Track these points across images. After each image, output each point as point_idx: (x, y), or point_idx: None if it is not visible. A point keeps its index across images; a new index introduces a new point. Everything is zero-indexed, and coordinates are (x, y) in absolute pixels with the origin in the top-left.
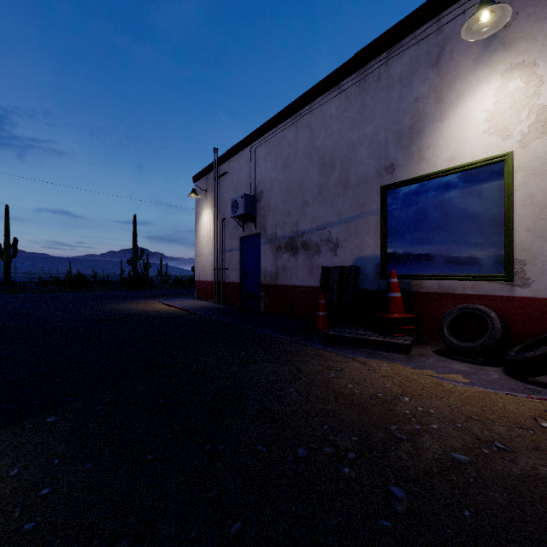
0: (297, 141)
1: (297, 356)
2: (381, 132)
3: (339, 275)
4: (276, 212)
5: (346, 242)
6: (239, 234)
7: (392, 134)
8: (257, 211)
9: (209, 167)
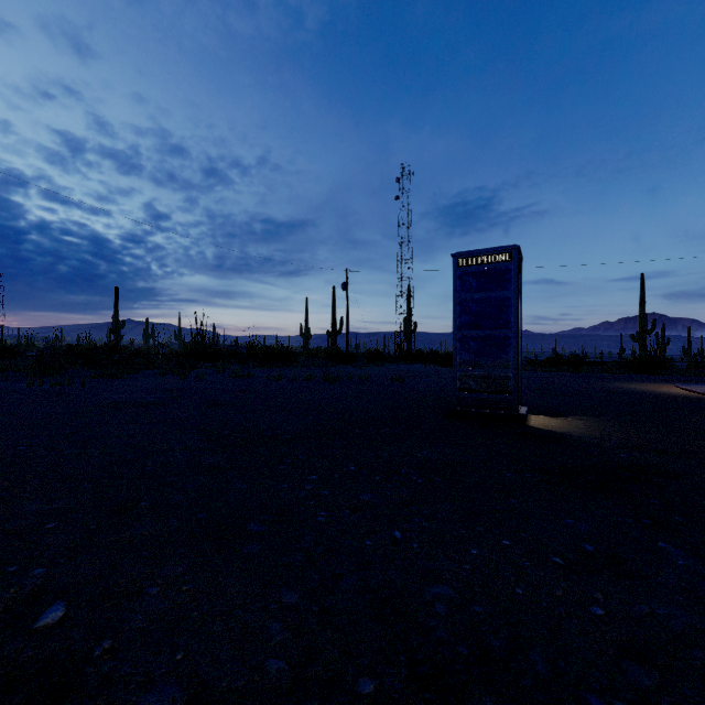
0: None
1: None
2: None
3: None
4: None
5: None
6: None
7: None
8: None
9: None
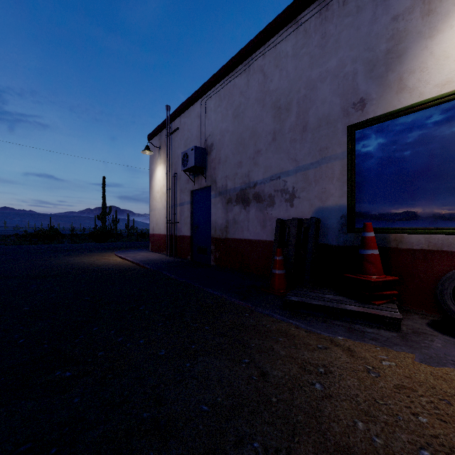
0: (249, 88)
1: (255, 337)
2: (348, 64)
3: (297, 228)
4: (226, 164)
5: (304, 191)
6: (190, 188)
7: (362, 64)
8: (207, 164)
9: (162, 125)
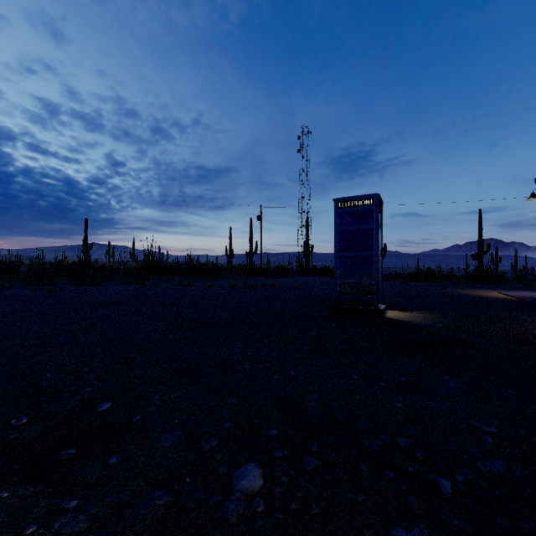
0: None
1: None
2: None
3: None
4: None
5: None
6: None
7: None
8: None
9: None
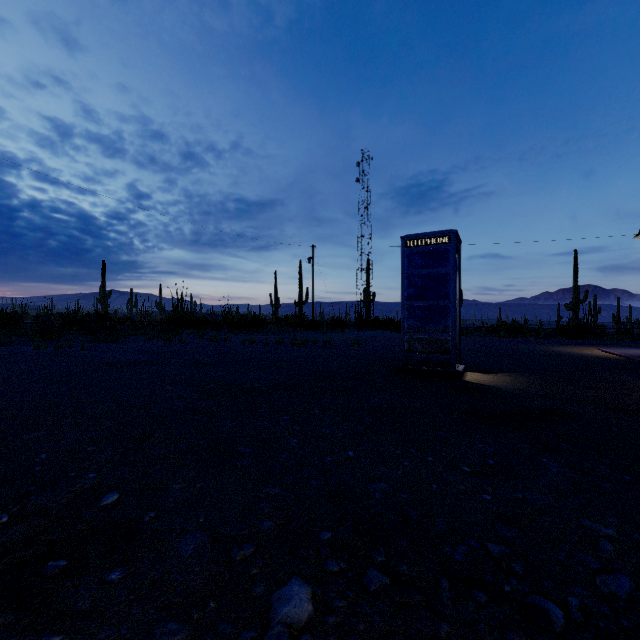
0: None
1: None
2: None
3: None
4: None
5: None
6: None
7: None
8: None
9: None
